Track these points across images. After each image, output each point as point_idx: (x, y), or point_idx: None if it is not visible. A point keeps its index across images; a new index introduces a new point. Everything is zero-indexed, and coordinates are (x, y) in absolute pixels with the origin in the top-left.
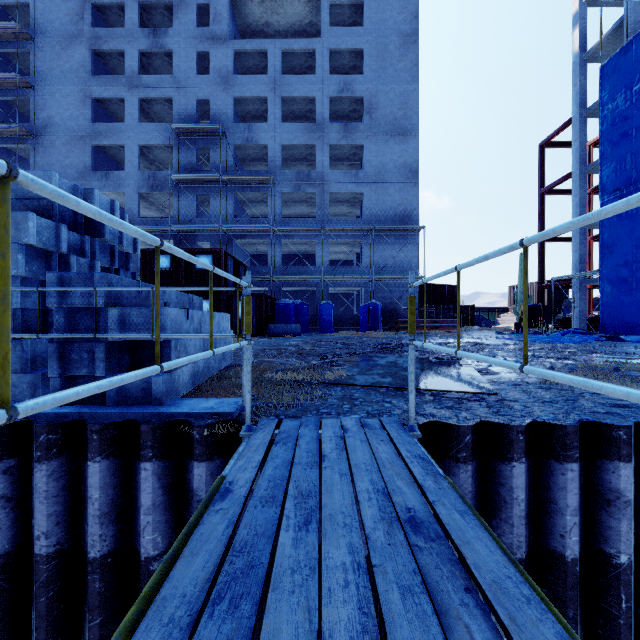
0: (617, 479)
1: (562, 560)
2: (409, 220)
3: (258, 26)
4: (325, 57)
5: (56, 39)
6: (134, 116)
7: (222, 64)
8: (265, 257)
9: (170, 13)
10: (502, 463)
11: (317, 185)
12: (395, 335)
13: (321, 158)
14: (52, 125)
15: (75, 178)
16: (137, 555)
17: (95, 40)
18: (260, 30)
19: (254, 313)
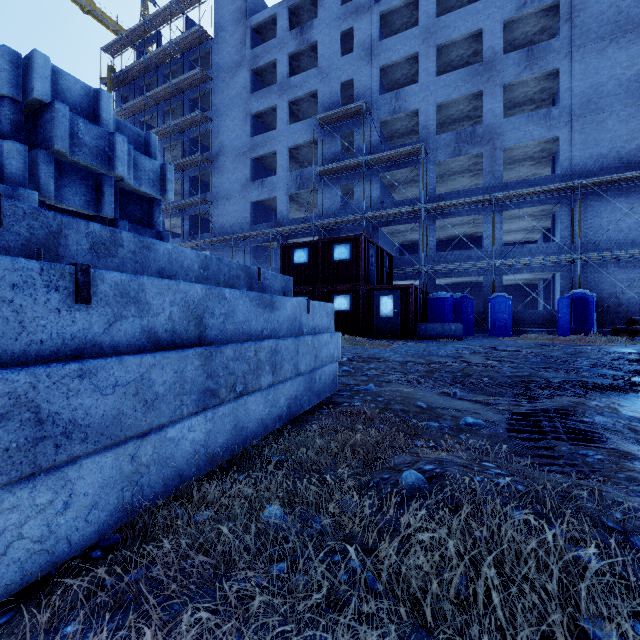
0: None
1: None
2: None
3: None
4: None
5: (226, 72)
6: (284, 120)
7: (366, 35)
8: (416, 247)
9: (316, 6)
10: None
11: (485, 143)
12: (631, 343)
13: (491, 106)
14: (223, 148)
15: (239, 191)
16: None
17: (253, 60)
18: None
19: (399, 310)
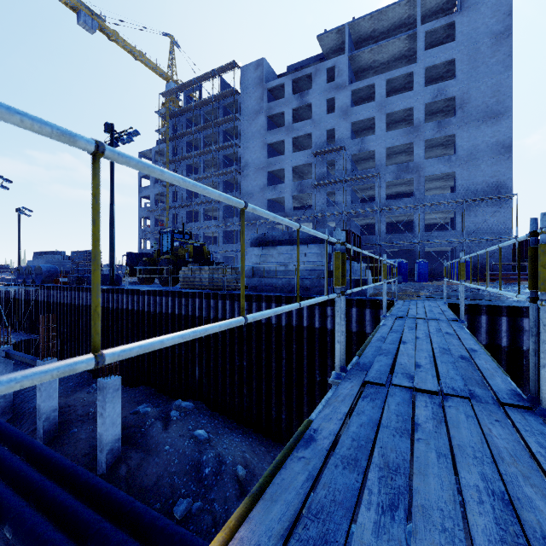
0: (522, 323)
1: (500, 347)
2: (501, 189)
3: (367, 65)
4: (421, 75)
5: (249, 116)
6: (289, 150)
7: (343, 103)
8: (371, 227)
9: (309, 78)
10: (478, 316)
11: (414, 172)
12: (481, 285)
13: (417, 152)
14: (248, 164)
15: (259, 192)
16: (364, 333)
17: (269, 110)
18: (368, 67)
19: (369, 269)
